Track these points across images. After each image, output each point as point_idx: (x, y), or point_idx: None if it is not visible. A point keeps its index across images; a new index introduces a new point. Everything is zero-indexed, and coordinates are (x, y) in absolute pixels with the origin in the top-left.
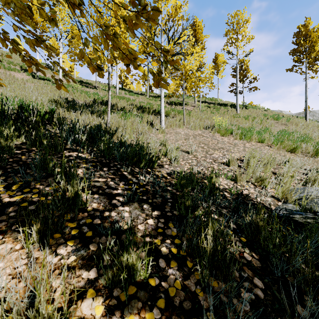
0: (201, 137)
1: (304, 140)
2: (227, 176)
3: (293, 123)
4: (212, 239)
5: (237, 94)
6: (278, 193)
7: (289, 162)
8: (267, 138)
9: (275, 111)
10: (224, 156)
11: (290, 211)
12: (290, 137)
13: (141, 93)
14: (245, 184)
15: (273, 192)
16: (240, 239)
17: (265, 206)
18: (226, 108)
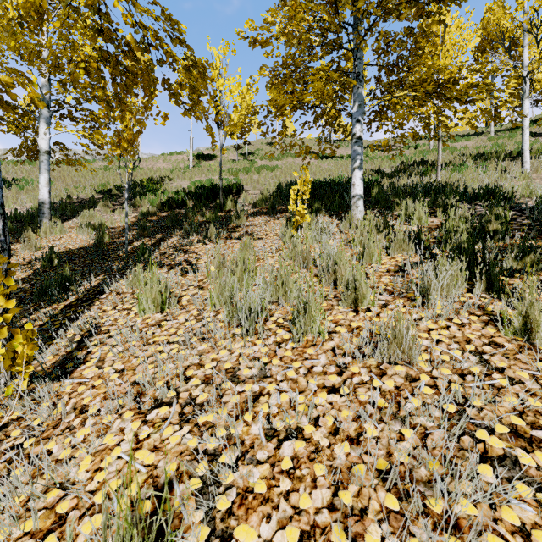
0: None
1: None
2: None
3: None
4: None
5: None
6: None
7: None
8: None
9: None
10: None
11: None
12: None
13: (476, 133)
14: None
15: None
16: None
17: None
18: None
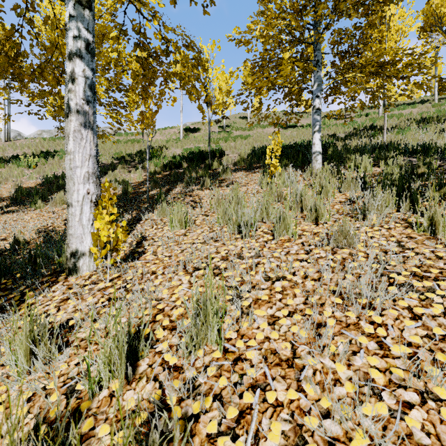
0: None
1: None
2: None
3: None
4: None
5: None
6: None
7: None
8: None
9: None
10: None
11: None
12: None
13: (421, 101)
14: None
15: None
16: None
17: None
18: None
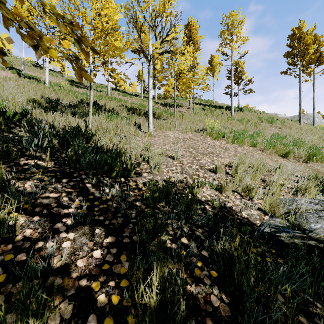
0: (191, 141)
1: (297, 145)
2: (212, 185)
3: (287, 127)
4: (157, 291)
5: (231, 96)
6: (266, 205)
7: (280, 168)
8: (260, 142)
9: (271, 114)
10: (212, 161)
11: (277, 228)
12: (283, 141)
13: (136, 94)
14: (231, 195)
15: (260, 203)
16: (210, 272)
17: (250, 222)
18: (221, 111)
